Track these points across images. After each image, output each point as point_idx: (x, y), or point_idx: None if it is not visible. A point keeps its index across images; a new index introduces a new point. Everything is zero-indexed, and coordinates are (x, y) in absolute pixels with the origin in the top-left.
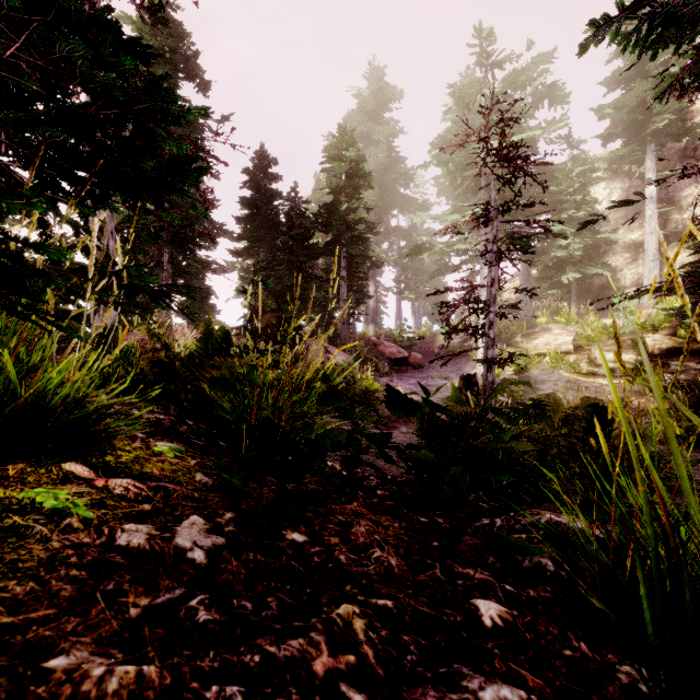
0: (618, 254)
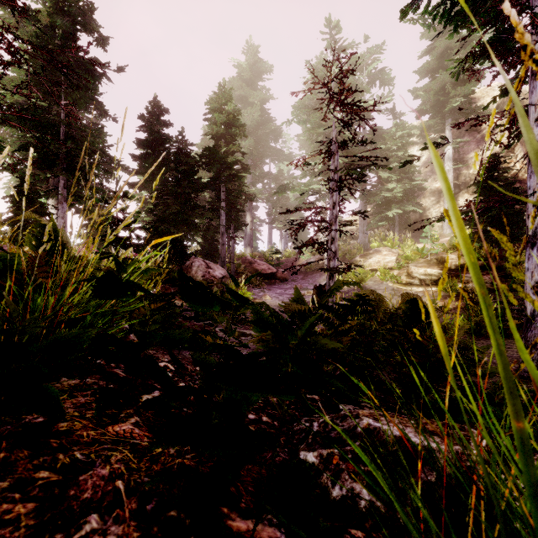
0: (427, 197)
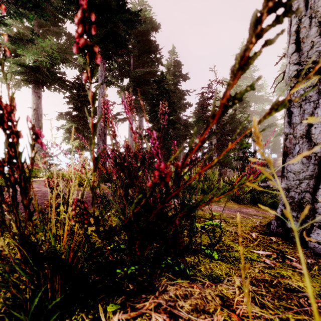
0: None
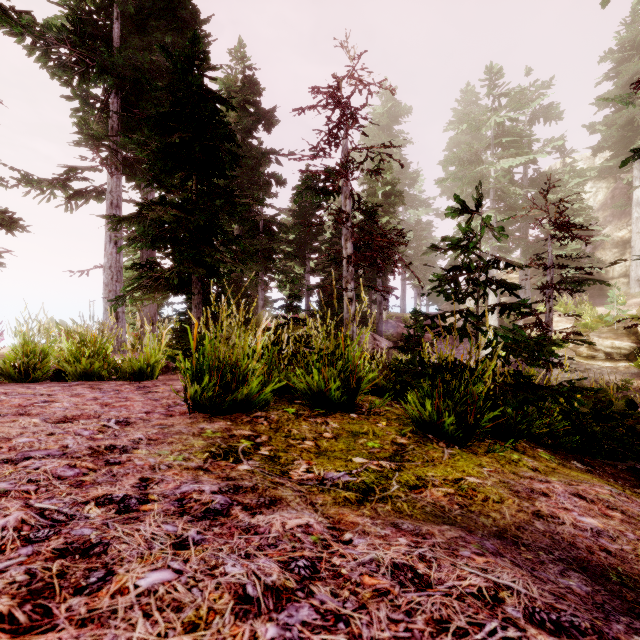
0: (607, 249)
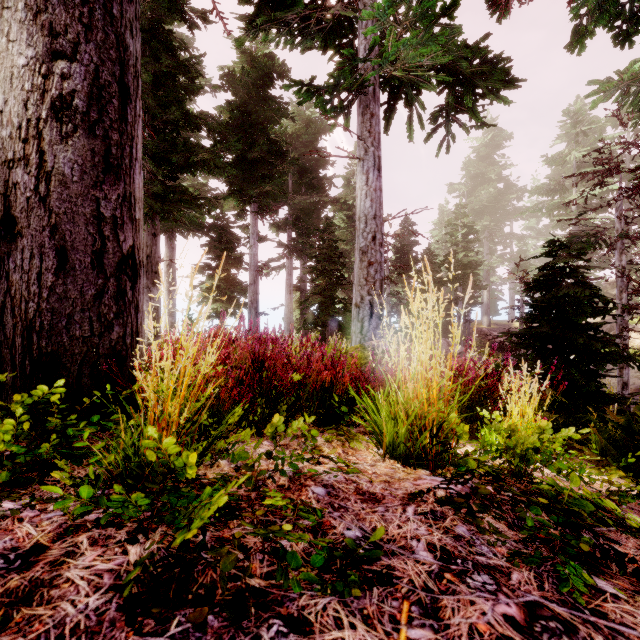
0: None
